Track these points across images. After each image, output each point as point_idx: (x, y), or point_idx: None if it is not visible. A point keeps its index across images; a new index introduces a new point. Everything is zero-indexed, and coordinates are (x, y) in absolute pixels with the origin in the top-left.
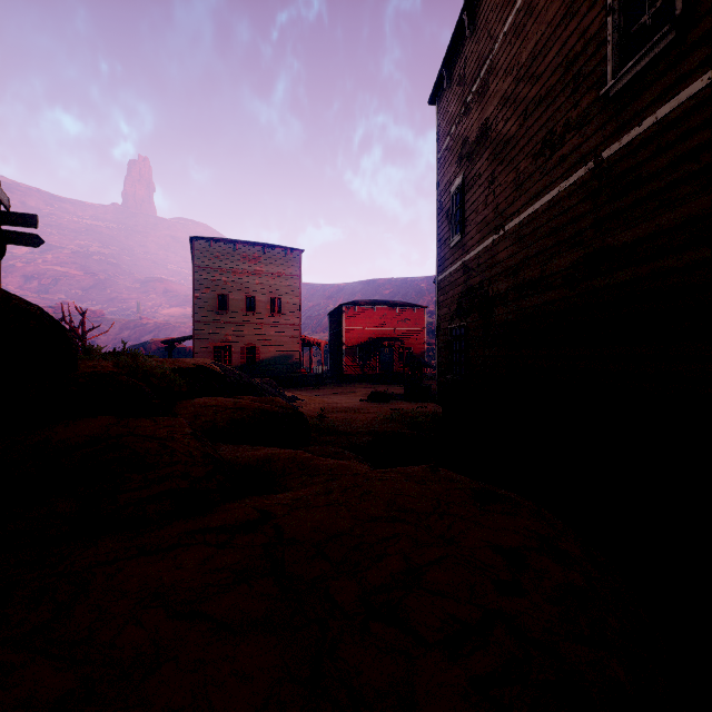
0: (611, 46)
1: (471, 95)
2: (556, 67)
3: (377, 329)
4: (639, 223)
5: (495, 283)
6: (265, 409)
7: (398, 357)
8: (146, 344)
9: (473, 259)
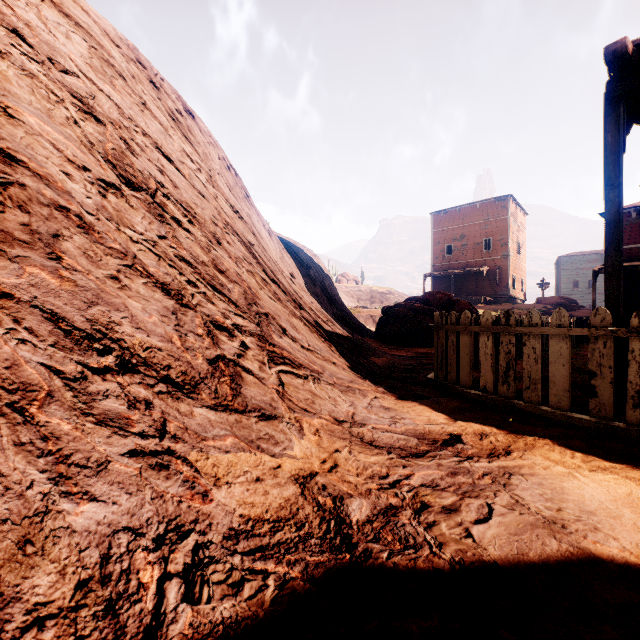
0: None
1: None
2: None
3: None
4: None
5: None
6: None
7: None
8: None
9: None
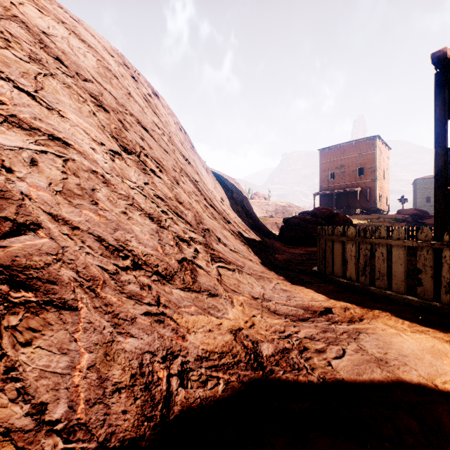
0: None
1: None
2: None
3: None
4: None
5: None
6: None
7: None
8: None
9: None
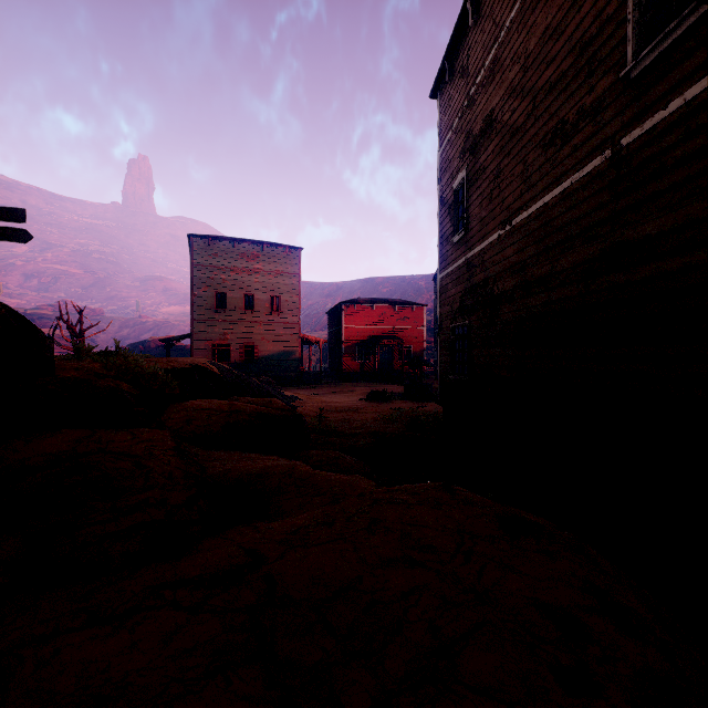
0: (631, 25)
1: (474, 86)
2: (569, 51)
3: (376, 328)
4: (664, 214)
5: (501, 280)
6: (261, 412)
7: (398, 356)
8: (145, 342)
9: (477, 256)
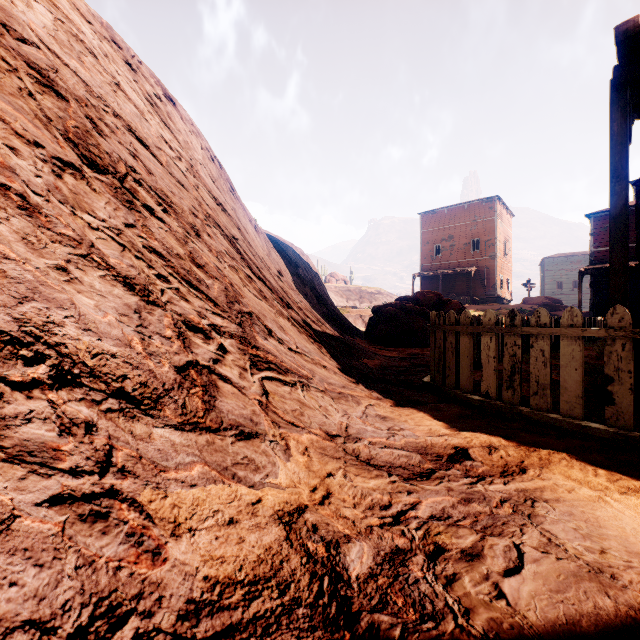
0: None
1: None
2: None
3: None
4: None
5: None
6: None
7: None
8: None
9: None
